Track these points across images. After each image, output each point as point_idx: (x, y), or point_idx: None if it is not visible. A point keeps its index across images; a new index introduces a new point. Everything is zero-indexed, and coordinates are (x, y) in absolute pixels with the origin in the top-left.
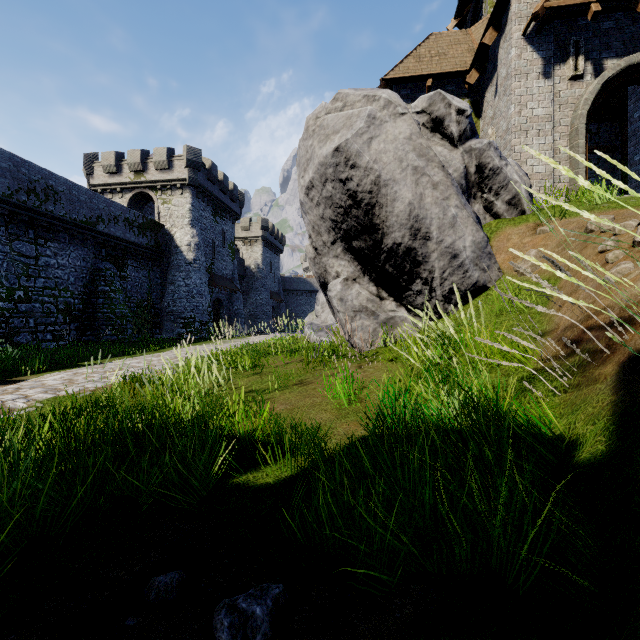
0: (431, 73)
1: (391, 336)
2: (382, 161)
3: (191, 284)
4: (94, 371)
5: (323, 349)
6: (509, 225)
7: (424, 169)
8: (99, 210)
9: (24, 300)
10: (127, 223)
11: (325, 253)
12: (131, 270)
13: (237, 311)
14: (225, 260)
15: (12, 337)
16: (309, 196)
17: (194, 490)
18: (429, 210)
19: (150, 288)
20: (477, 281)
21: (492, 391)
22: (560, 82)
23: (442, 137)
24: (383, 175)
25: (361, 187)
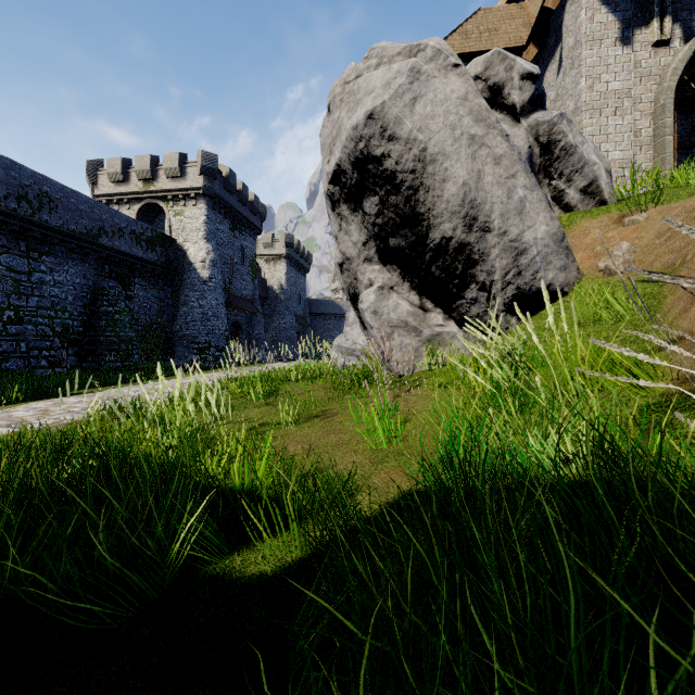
0: (480, 50)
1: (437, 357)
2: (429, 129)
3: (206, 305)
4: (79, 401)
5: (353, 373)
6: (585, 218)
7: (483, 138)
8: (101, 221)
9: (14, 321)
10: (134, 236)
11: (355, 256)
12: (139, 289)
13: (258, 336)
14: (244, 279)
15: (0, 363)
16: (336, 185)
17: (140, 587)
18: (489, 192)
19: (160, 310)
20: (550, 284)
21: (632, 426)
22: (641, 49)
23: (501, 110)
24: (430, 147)
25: (401, 165)
